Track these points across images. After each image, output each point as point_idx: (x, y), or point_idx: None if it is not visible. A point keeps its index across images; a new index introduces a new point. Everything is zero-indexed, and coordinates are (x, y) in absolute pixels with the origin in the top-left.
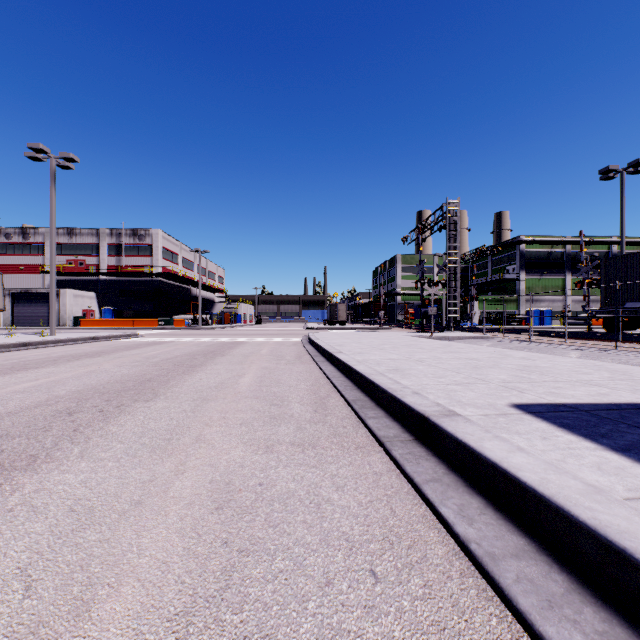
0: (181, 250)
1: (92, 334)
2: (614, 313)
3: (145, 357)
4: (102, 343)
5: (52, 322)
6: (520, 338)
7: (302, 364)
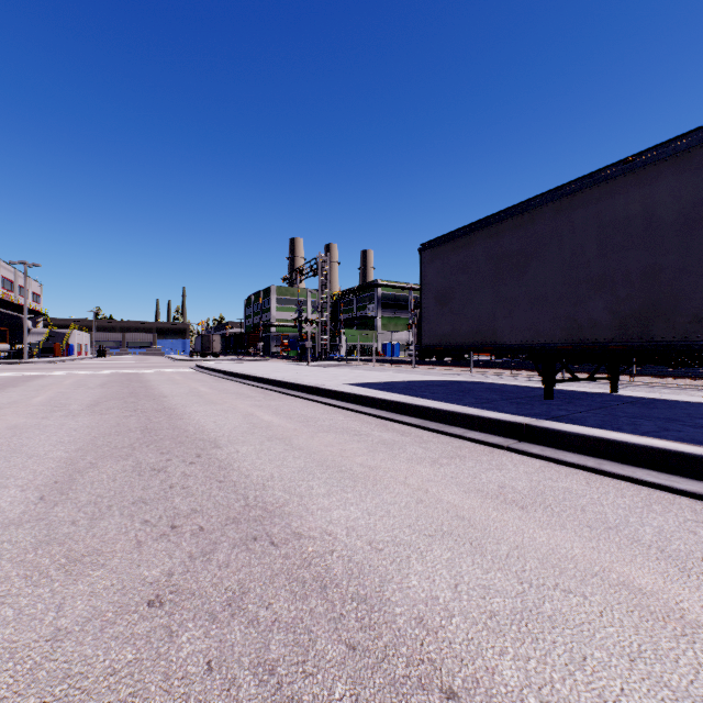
0: None
1: None
2: None
3: (74, 385)
4: None
5: None
6: (369, 365)
7: (227, 383)
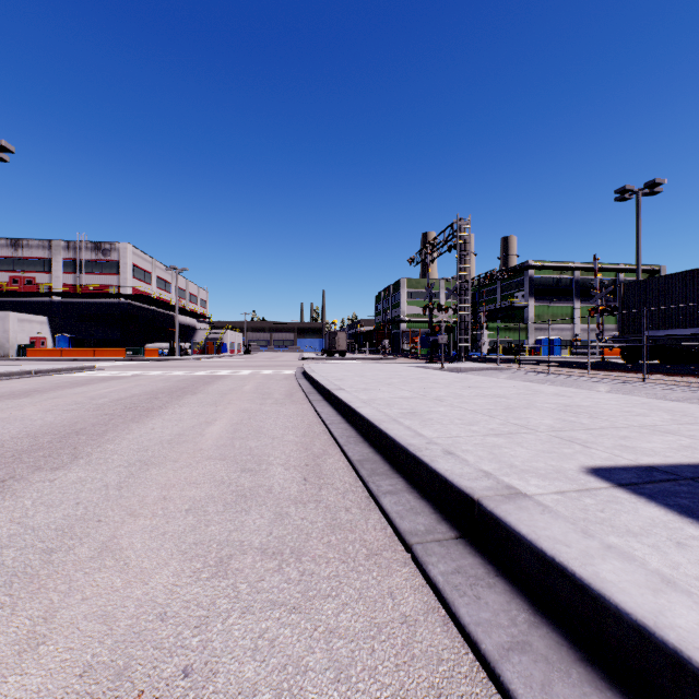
0: (155, 268)
1: (34, 367)
2: (633, 342)
3: (90, 397)
4: (43, 378)
5: None
6: (538, 369)
7: (293, 404)
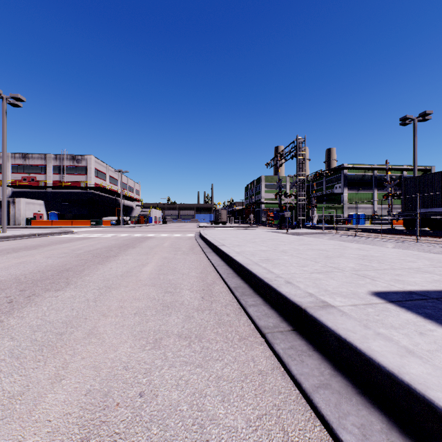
0: (108, 171)
1: (37, 231)
2: (411, 216)
3: (72, 249)
4: (43, 238)
5: (4, 222)
6: (348, 233)
7: (194, 254)
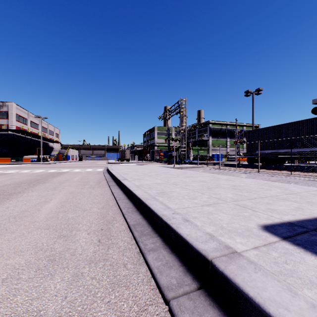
0: (30, 116)
1: None
2: (252, 155)
3: None
4: None
5: None
6: (215, 167)
7: (99, 188)
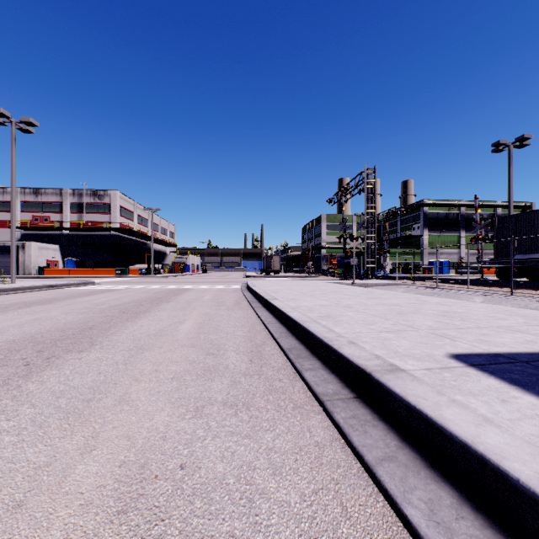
0: (136, 209)
1: (51, 282)
2: (505, 264)
3: (94, 304)
4: (59, 290)
5: (13, 271)
6: (428, 285)
7: (240, 310)
